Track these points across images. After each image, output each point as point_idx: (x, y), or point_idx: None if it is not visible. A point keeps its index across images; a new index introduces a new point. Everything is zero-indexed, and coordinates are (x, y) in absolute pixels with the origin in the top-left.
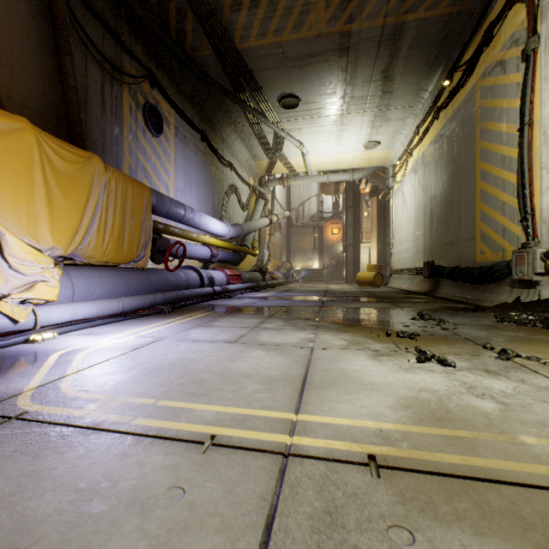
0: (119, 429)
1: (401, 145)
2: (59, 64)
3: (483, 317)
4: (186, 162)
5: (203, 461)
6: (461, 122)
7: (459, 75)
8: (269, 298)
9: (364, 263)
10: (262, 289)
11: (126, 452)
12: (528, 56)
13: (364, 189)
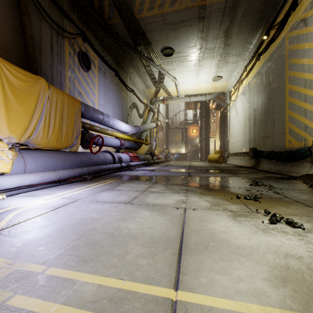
0: None
1: (235, 78)
2: (21, 21)
3: (297, 184)
4: (105, 88)
5: None
6: (275, 60)
7: (273, 31)
8: (155, 170)
9: (211, 150)
10: (152, 165)
11: None
12: None
13: (211, 106)
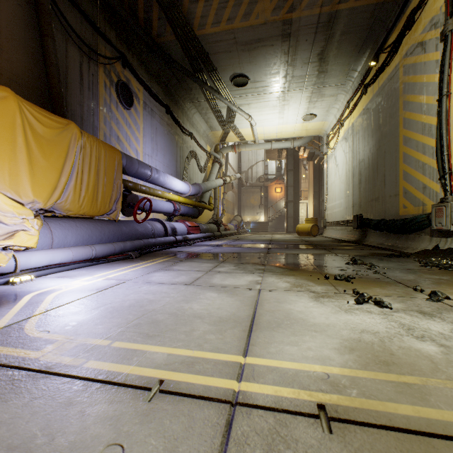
0: (70, 373)
1: (334, 117)
2: (42, 45)
3: (408, 262)
4: (153, 131)
5: (148, 411)
6: (386, 96)
7: (384, 56)
8: (223, 246)
9: (302, 217)
10: (217, 238)
11: (71, 400)
12: (446, 36)
13: (302, 155)
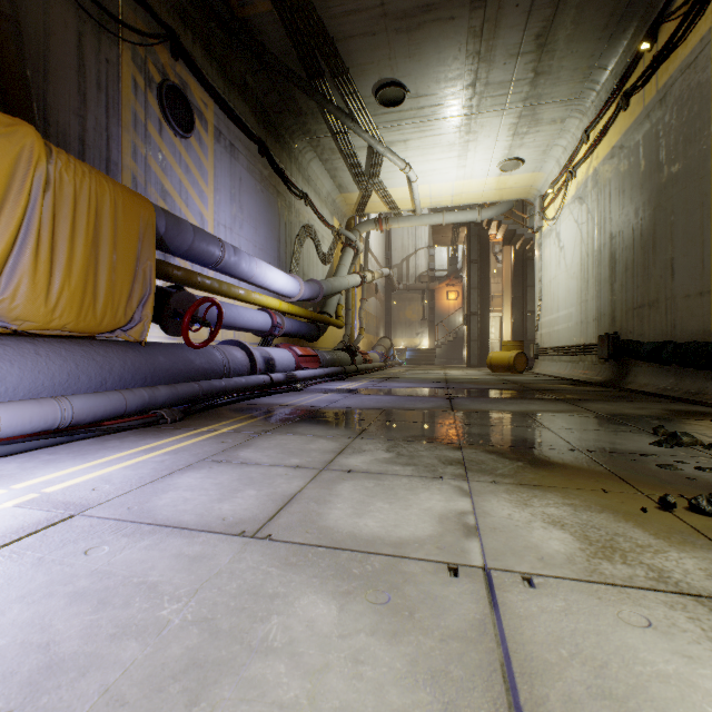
0: None
1: (556, 164)
2: None
3: None
4: (234, 184)
5: None
6: (677, 102)
7: (671, 26)
8: (360, 393)
9: (492, 340)
10: (351, 376)
11: None
12: None
13: (493, 236)
